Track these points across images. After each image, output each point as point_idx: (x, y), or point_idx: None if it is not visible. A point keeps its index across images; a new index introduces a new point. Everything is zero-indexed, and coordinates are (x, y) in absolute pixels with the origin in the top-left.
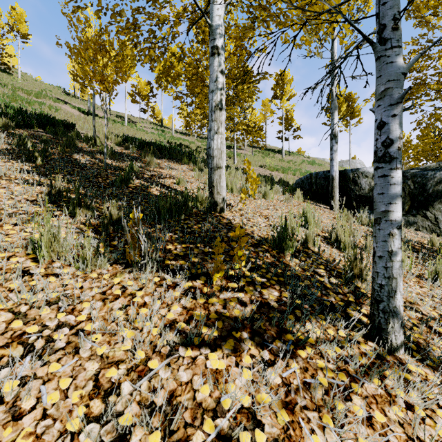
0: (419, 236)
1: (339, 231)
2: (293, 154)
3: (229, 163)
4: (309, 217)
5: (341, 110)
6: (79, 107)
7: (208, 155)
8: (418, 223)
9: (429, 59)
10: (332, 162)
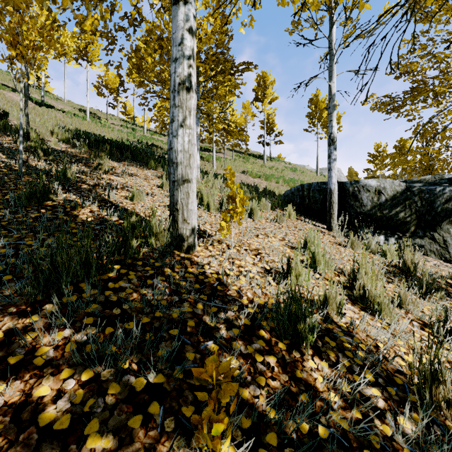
0: (432, 264)
1: (363, 278)
2: (274, 160)
3: (208, 168)
4: (317, 253)
5: (322, 116)
6: (32, 96)
7: (168, 161)
8: (425, 246)
9: (434, 58)
10: (330, 173)
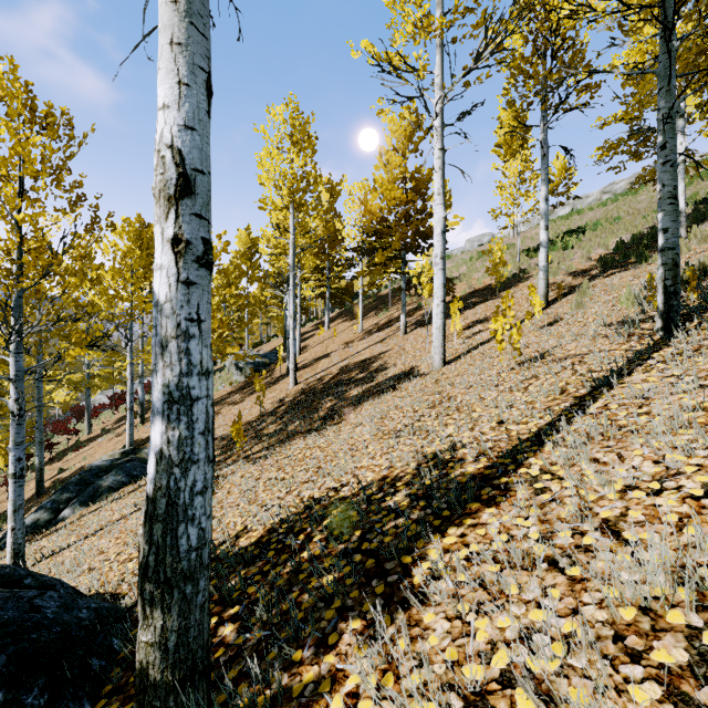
0: None
1: None
2: None
3: None
4: None
5: None
6: None
7: None
8: None
9: None
10: None
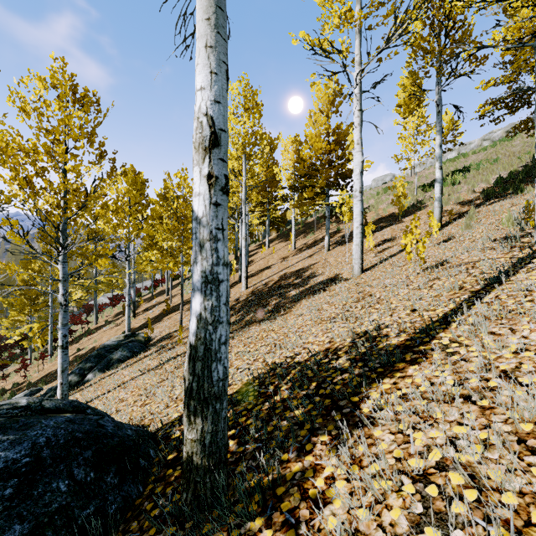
0: None
1: None
2: None
3: None
4: None
5: None
6: None
7: None
8: None
9: None
10: None
